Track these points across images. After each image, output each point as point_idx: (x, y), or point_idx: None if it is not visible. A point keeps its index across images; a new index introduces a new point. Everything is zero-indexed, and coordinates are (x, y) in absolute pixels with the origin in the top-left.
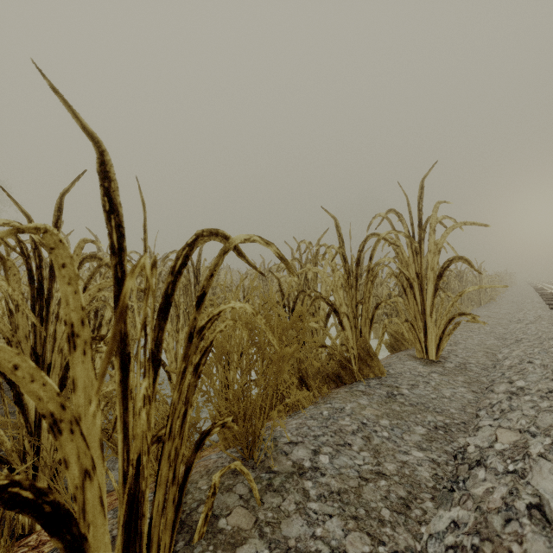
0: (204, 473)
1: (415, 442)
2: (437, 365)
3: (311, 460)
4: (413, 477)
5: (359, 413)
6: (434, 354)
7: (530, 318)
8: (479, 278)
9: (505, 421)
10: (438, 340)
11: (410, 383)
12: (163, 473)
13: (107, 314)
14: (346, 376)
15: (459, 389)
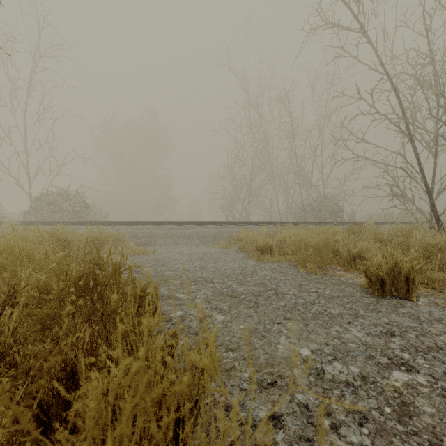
0: None
1: None
2: None
3: None
4: None
5: None
6: None
7: None
8: None
9: None
10: None
11: None
12: None
13: None
14: None
15: None
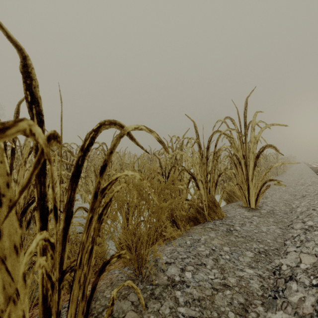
0: (109, 284)
1: (247, 263)
2: (256, 211)
3: (180, 276)
4: (248, 288)
5: (209, 242)
6: (254, 204)
7: (309, 182)
8: (276, 159)
9: (305, 248)
10: (256, 196)
11: (241, 222)
12: (75, 293)
13: None
14: (201, 218)
15: (271, 226)
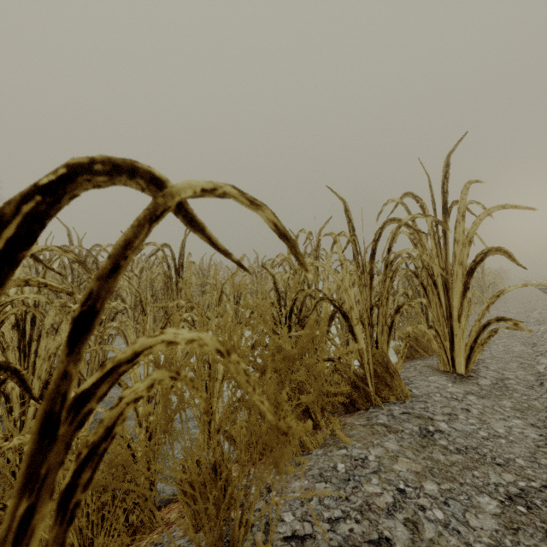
0: None
1: (490, 534)
2: (470, 383)
3: None
4: None
5: (389, 469)
6: (463, 367)
7: None
8: (481, 275)
9: None
10: (468, 351)
11: (446, 411)
12: None
13: (49, 322)
14: (360, 399)
15: (512, 421)
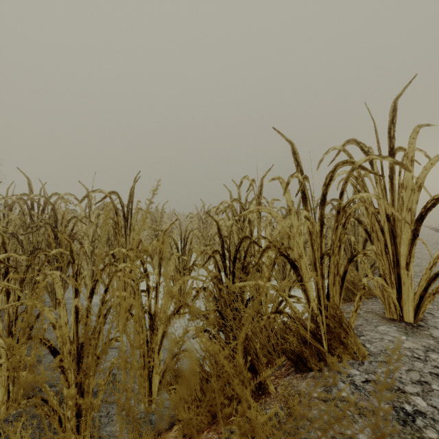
0: None
1: None
2: (423, 334)
3: None
4: None
5: None
6: (411, 316)
7: None
8: None
9: None
10: (418, 299)
11: (414, 377)
12: None
13: None
14: (312, 357)
15: None
